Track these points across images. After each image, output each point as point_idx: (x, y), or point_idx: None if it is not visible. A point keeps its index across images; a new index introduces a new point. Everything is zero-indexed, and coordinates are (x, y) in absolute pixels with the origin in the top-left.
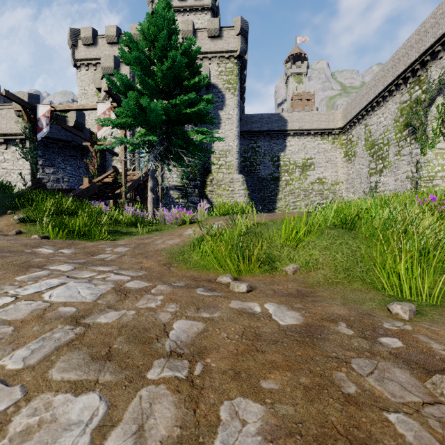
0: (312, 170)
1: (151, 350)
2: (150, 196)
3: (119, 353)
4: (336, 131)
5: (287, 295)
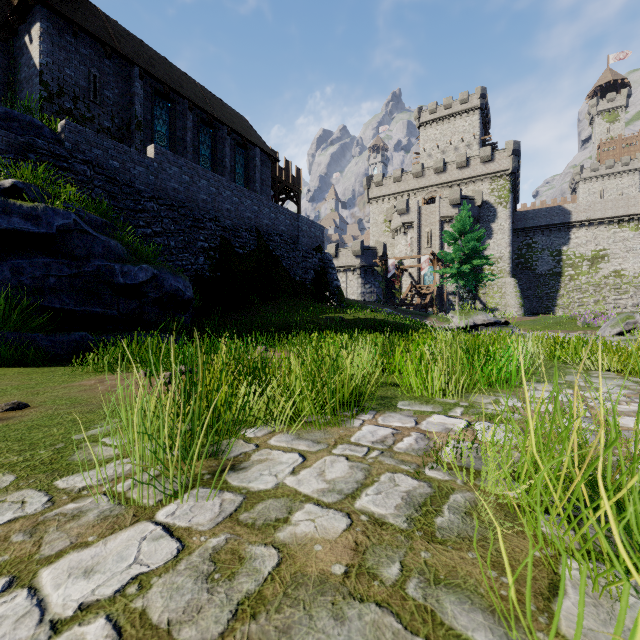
0: (605, 263)
1: None
2: (457, 307)
3: None
4: (639, 216)
5: None
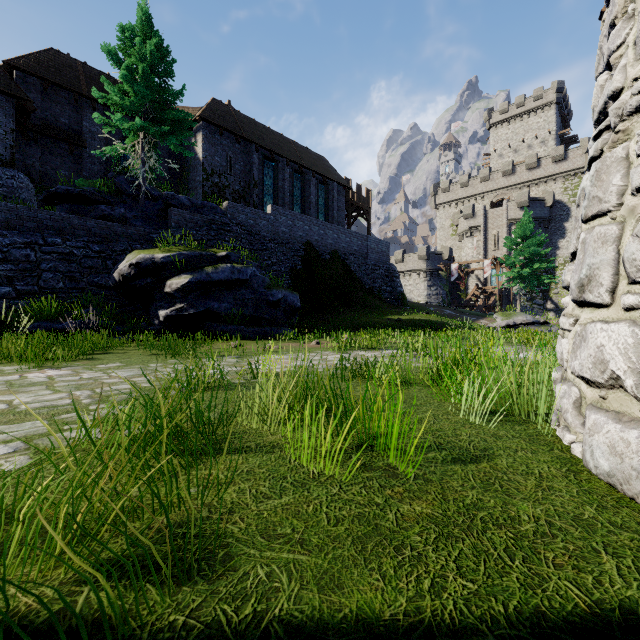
0: None
1: None
2: (518, 308)
3: None
4: None
5: None
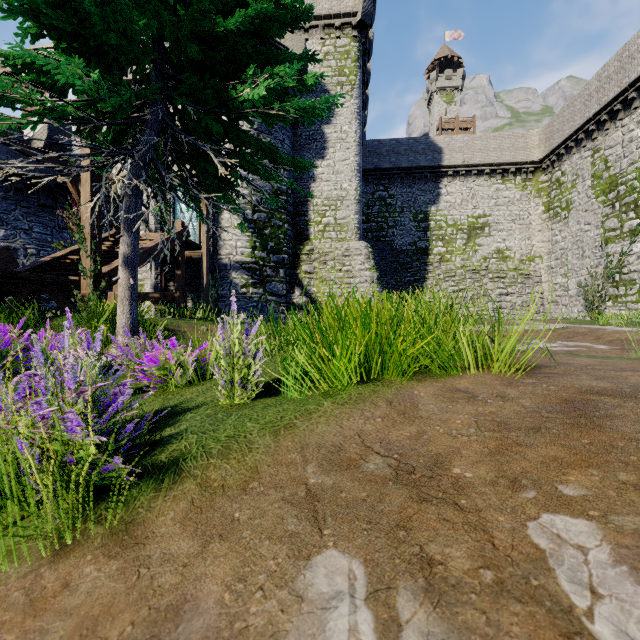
0: (486, 236)
1: None
2: (122, 281)
3: None
4: (529, 166)
5: None
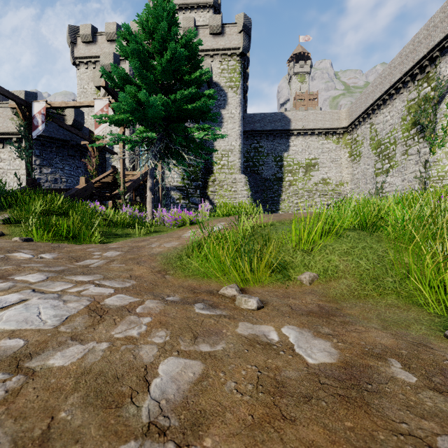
0: (316, 171)
1: (117, 423)
2: (149, 196)
3: (64, 431)
4: (340, 130)
5: (308, 313)
